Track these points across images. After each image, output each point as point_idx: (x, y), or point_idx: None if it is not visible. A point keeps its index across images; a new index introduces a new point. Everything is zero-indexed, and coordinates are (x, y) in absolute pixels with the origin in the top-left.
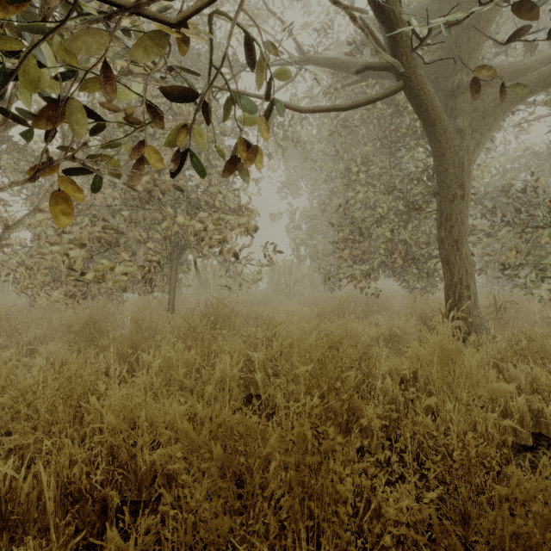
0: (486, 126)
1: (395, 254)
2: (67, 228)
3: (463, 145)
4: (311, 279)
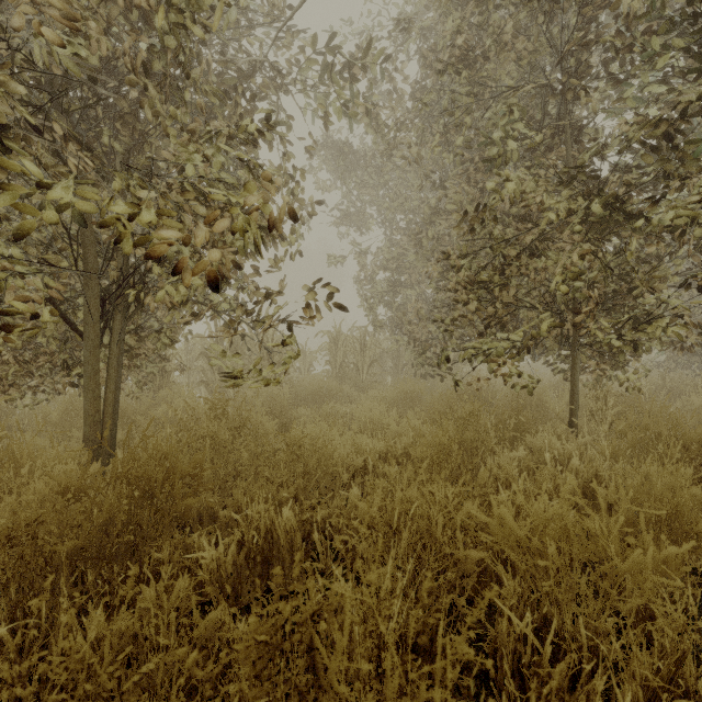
0: None
1: (591, 306)
2: None
3: None
4: (394, 357)
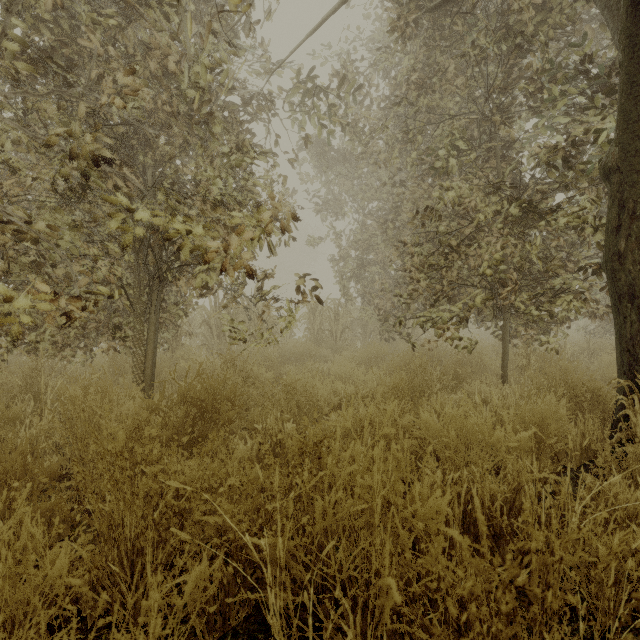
0: None
1: (510, 285)
2: None
3: None
4: (363, 325)
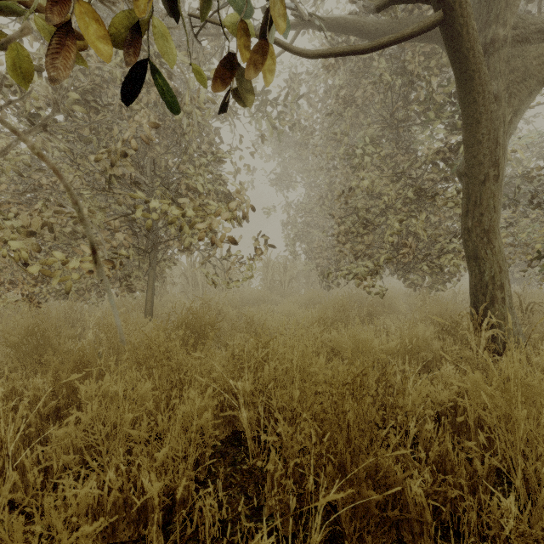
0: (527, 89)
1: (406, 248)
2: (9, 214)
3: (498, 114)
4: (306, 276)
